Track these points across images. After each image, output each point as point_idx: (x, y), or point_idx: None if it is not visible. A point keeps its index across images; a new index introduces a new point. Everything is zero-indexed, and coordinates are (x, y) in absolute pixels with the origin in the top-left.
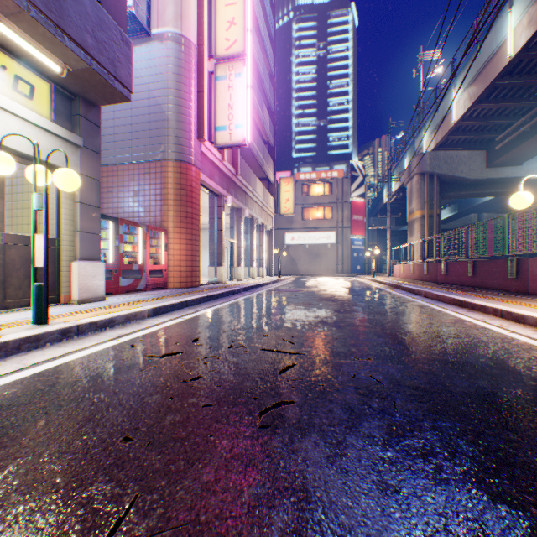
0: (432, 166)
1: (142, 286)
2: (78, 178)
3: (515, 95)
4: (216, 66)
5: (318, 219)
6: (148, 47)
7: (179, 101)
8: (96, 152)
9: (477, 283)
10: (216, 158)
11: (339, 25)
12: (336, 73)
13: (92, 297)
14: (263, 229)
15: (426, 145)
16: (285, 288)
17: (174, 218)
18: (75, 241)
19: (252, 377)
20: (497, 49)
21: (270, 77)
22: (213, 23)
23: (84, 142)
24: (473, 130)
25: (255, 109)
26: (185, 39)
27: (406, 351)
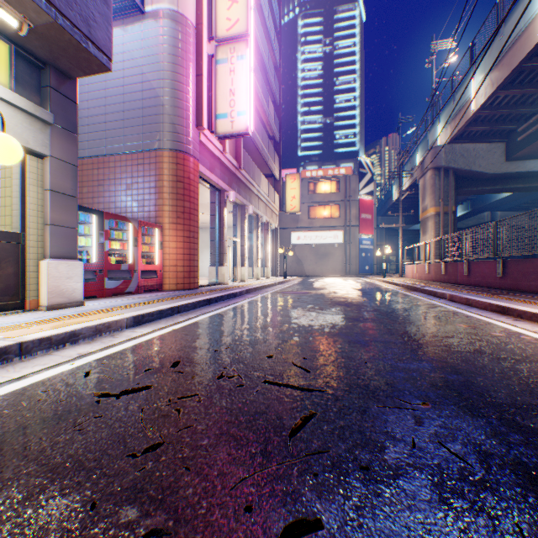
0: (447, 160)
1: (132, 288)
2: (17, 146)
3: None
4: (216, 49)
5: (325, 218)
6: (141, 26)
7: (176, 85)
8: (72, 132)
9: (508, 285)
10: (217, 149)
11: (346, 20)
12: (343, 69)
13: (66, 302)
14: (268, 228)
15: (441, 138)
16: (292, 290)
17: (170, 213)
18: (45, 236)
19: (245, 447)
20: (525, 27)
21: (275, 70)
22: (214, 4)
23: (56, 119)
24: (493, 120)
25: (259, 101)
26: (182, 17)
27: (472, 386)
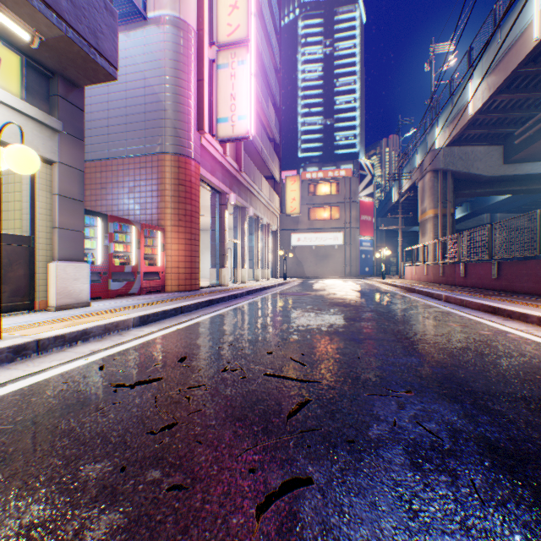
0: (446, 163)
1: (135, 290)
2: (35, 157)
3: (538, 84)
4: (217, 54)
5: (325, 219)
6: (143, 32)
7: (178, 90)
8: (79, 138)
9: (503, 286)
10: (218, 152)
11: (346, 22)
12: (343, 71)
13: (74, 303)
14: (269, 229)
15: (439, 141)
16: (292, 291)
17: (172, 216)
18: (54, 239)
19: (249, 426)
20: (520, 34)
21: (275, 72)
22: (215, 9)
23: (63, 126)
24: (491, 124)
25: (260, 104)
26: (184, 23)
27: (453, 378)
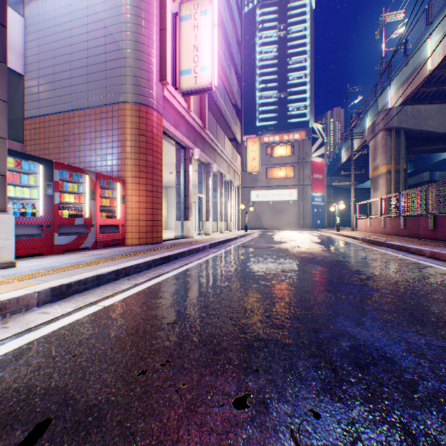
0: (399, 121)
1: (88, 244)
2: None
3: None
4: (180, 6)
5: (281, 178)
6: None
7: (138, 37)
8: None
9: None
10: (182, 107)
11: (298, 8)
12: (295, 50)
13: None
14: (231, 186)
15: (392, 101)
16: (254, 243)
17: (132, 167)
18: None
19: None
20: None
21: (237, 45)
22: None
23: None
24: None
25: (223, 69)
26: None
27: None
